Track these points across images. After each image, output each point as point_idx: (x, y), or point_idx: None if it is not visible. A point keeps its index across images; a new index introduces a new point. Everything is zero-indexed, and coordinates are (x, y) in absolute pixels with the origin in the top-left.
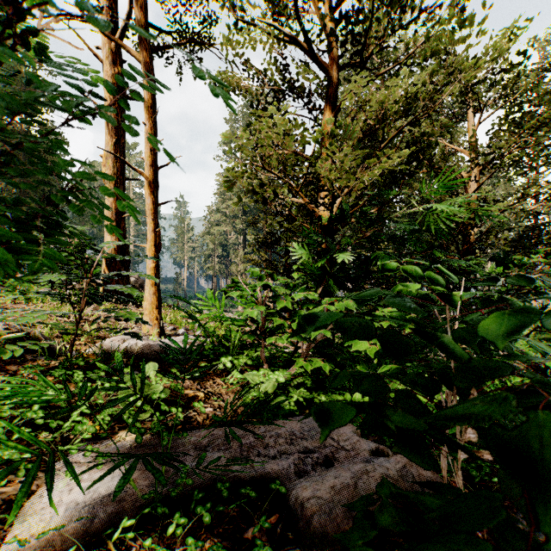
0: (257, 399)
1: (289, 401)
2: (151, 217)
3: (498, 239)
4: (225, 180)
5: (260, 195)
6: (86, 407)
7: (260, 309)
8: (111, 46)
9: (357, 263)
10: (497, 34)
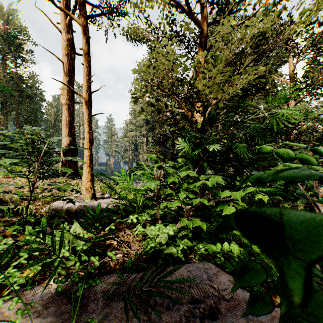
0: (154, 248)
1: (177, 250)
2: (87, 123)
3: (307, 138)
4: (132, 97)
5: (156, 108)
6: (26, 257)
7: (156, 183)
8: (66, 22)
9: (222, 151)
10: (309, 4)
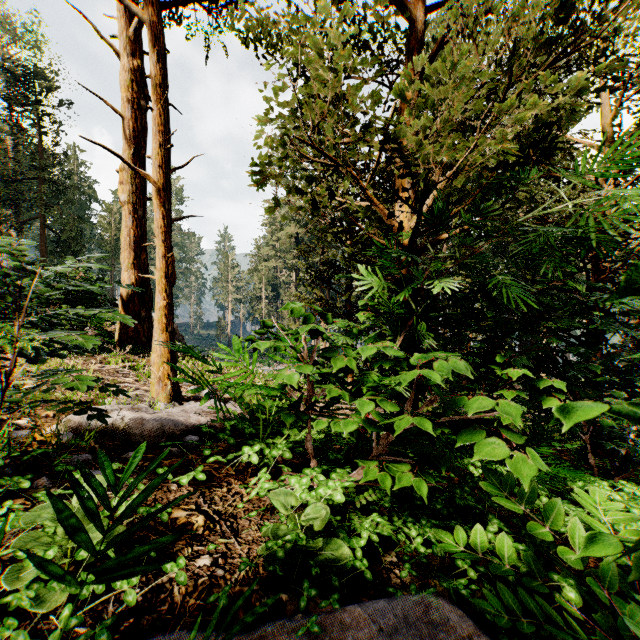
0: (293, 544)
1: (353, 547)
2: (162, 237)
3: None
4: (253, 171)
5: (309, 200)
6: None
7: (304, 371)
8: (128, 34)
9: (460, 295)
10: None
